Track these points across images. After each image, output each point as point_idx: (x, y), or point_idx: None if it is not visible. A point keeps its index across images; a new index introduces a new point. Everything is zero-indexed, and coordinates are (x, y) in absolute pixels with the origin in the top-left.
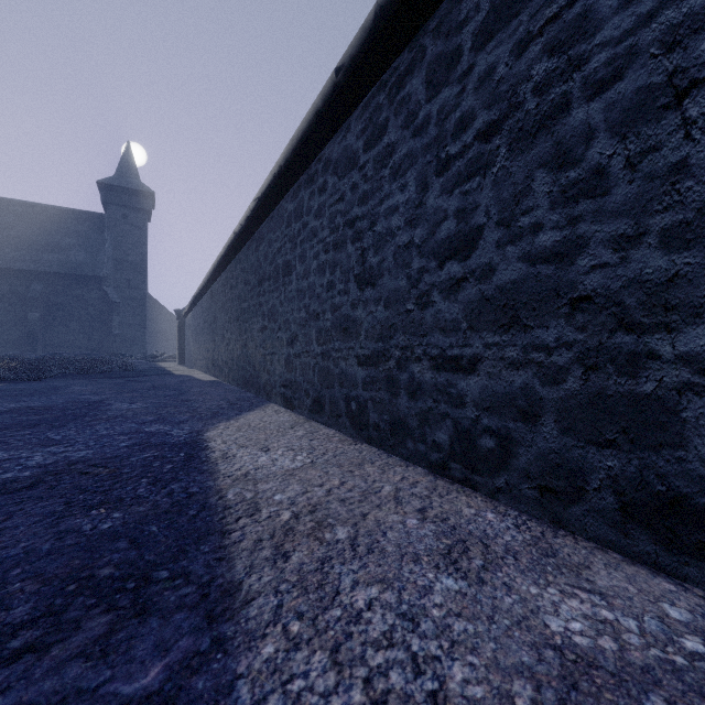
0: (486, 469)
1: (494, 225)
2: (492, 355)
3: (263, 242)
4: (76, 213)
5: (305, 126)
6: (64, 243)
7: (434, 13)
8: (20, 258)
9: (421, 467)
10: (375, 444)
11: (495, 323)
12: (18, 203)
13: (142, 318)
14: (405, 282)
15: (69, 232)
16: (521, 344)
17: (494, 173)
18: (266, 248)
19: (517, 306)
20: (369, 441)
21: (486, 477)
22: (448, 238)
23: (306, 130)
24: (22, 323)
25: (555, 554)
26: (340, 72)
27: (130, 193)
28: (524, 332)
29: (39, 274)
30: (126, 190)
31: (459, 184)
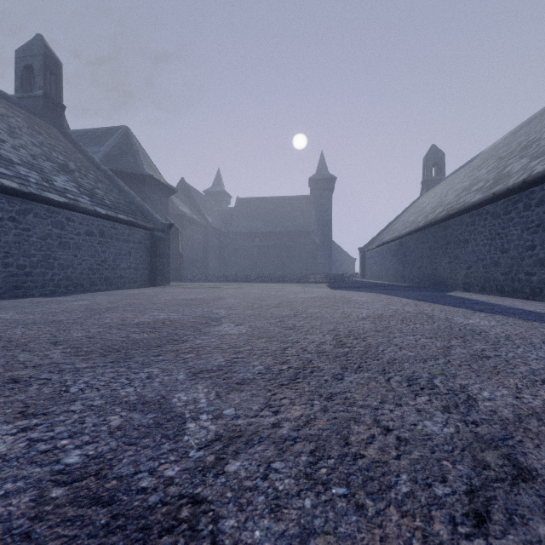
0: (537, 296)
1: (538, 245)
2: (538, 272)
3: (450, 228)
4: (298, 197)
5: (479, 202)
6: (294, 215)
7: (525, 191)
8: (278, 226)
9: (521, 299)
10: (507, 297)
11: (539, 265)
12: (274, 198)
13: (329, 252)
14: (517, 254)
15: (296, 209)
16: (544, 270)
17: (538, 235)
18: (451, 231)
19: (543, 262)
20: (505, 296)
21: (537, 297)
22: (528, 246)
23: (479, 203)
24: (279, 258)
25: (544, 303)
26: (494, 195)
27: (323, 181)
28: (544, 267)
29: (285, 233)
30: (321, 179)
31: (531, 234)
